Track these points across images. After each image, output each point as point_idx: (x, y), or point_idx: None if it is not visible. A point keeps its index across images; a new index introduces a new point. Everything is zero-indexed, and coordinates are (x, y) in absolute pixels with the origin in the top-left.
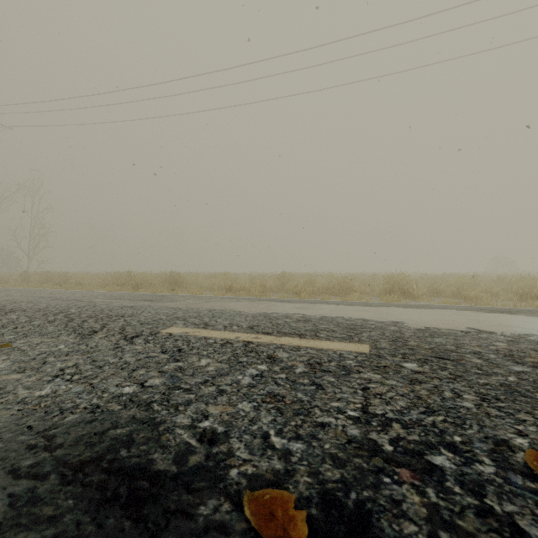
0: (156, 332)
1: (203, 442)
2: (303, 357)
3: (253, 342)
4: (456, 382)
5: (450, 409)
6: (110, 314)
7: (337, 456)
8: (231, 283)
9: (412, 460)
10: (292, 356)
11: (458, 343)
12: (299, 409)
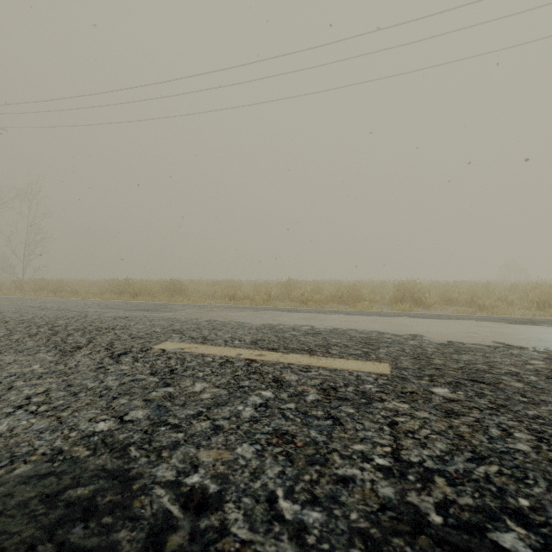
0: (148, 348)
1: (189, 510)
2: (314, 380)
3: (257, 361)
4: (500, 413)
5: (504, 455)
6: (100, 327)
7: (369, 533)
8: (234, 291)
9: (471, 540)
10: (301, 378)
11: (489, 361)
12: (314, 455)
